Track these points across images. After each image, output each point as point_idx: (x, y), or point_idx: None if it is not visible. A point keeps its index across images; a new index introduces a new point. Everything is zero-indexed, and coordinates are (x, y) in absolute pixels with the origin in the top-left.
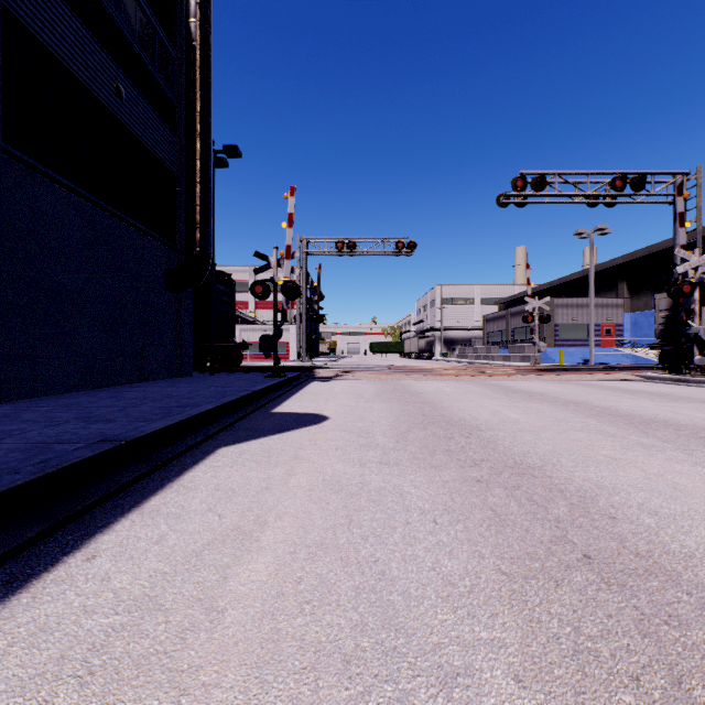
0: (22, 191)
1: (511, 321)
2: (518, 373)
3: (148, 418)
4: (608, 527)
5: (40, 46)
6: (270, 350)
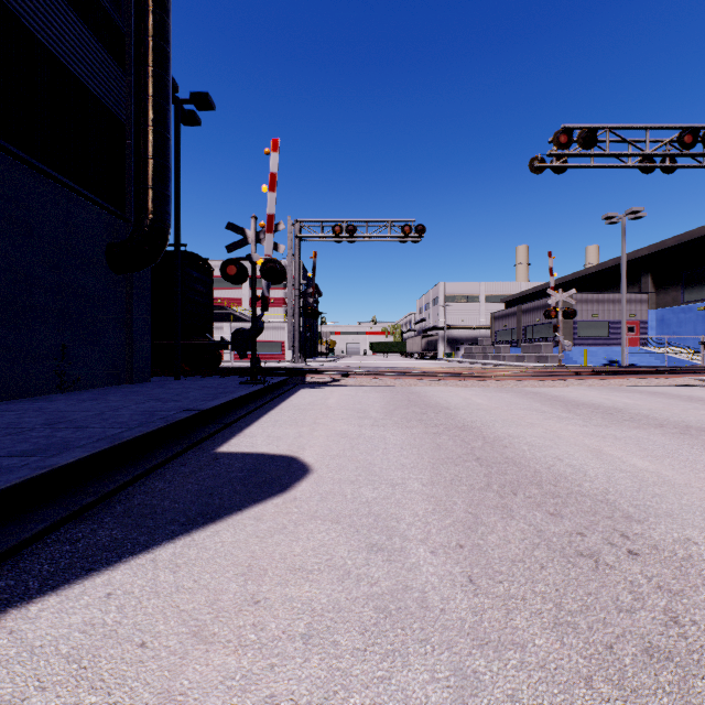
0: None
1: (523, 318)
2: (555, 378)
3: None
4: None
5: None
6: (246, 349)
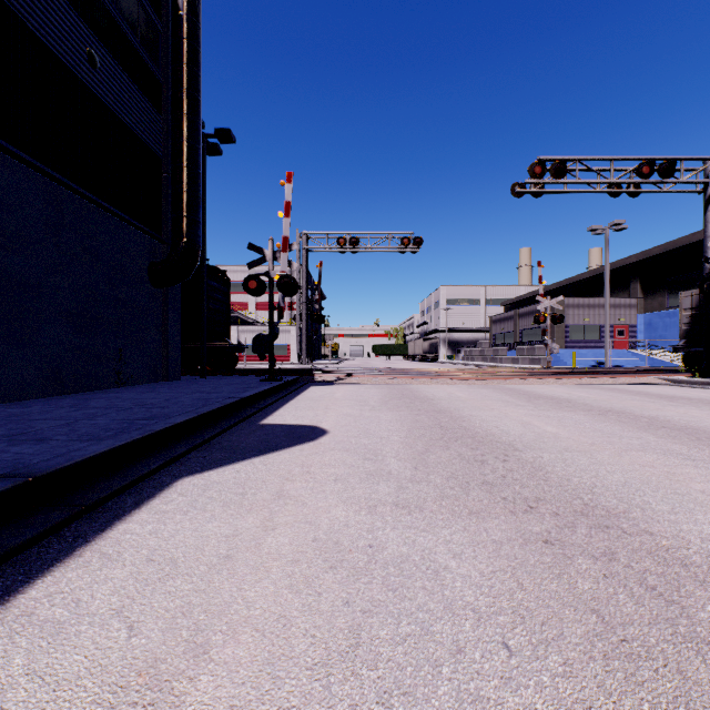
0: None
1: (519, 322)
2: (534, 377)
3: (95, 435)
4: None
5: None
6: (265, 352)
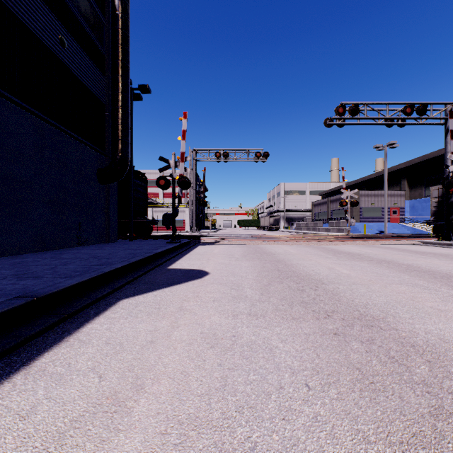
0: None
1: (330, 205)
2: (338, 240)
3: (69, 274)
4: None
5: None
6: (170, 224)
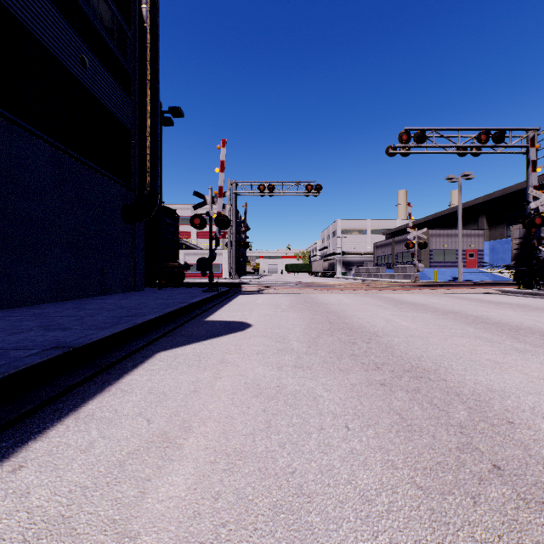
0: (0, 139)
1: (396, 247)
2: (403, 288)
3: (99, 326)
4: (509, 432)
5: (16, 21)
6: (206, 270)
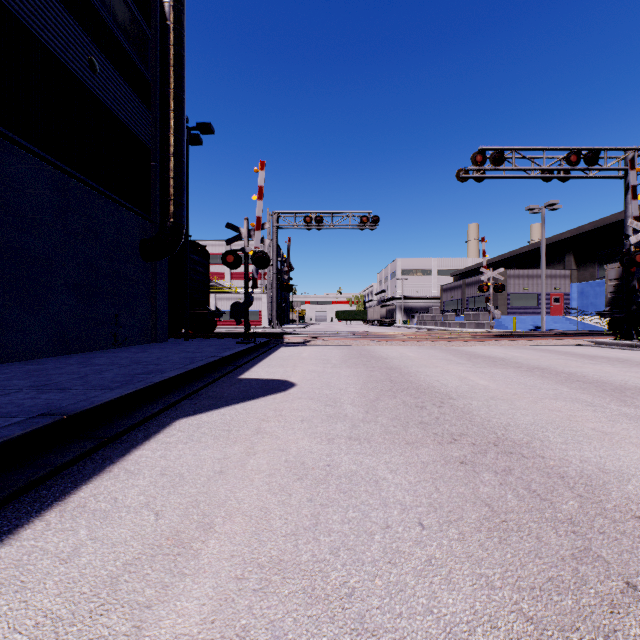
0: None
1: (466, 290)
2: (476, 339)
3: (106, 386)
4: (638, 532)
5: (8, 13)
6: (241, 317)
